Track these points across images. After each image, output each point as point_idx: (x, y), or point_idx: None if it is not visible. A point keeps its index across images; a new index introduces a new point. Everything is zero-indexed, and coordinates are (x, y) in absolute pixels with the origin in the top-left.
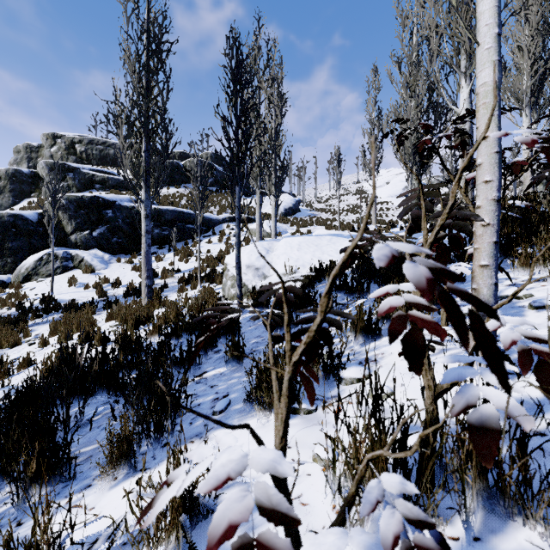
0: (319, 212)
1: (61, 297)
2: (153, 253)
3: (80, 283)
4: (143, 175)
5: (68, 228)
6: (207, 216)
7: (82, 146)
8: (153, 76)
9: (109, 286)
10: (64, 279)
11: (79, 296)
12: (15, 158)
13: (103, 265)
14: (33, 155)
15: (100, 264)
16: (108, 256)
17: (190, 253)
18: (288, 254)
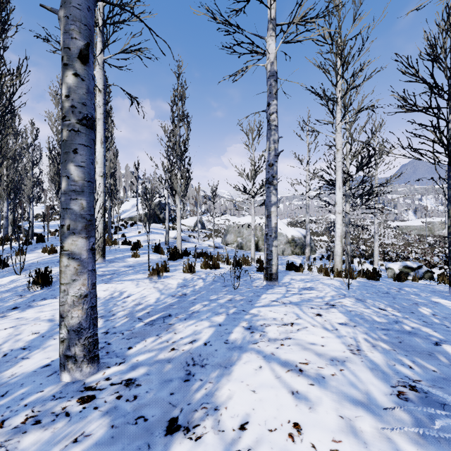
0: None
1: None
2: None
3: None
4: None
5: None
6: None
7: None
8: None
9: None
10: None
11: None
12: None
13: None
14: None
15: None
16: None
17: None
18: None
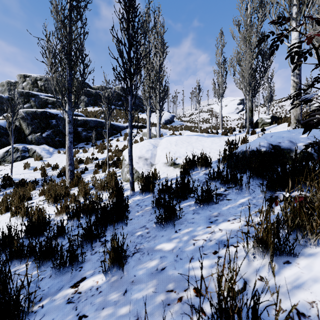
0: (185, 122)
1: (17, 177)
2: (81, 147)
3: (32, 167)
4: (67, 93)
5: (26, 131)
6: (117, 124)
7: (41, 82)
8: (73, 23)
9: (50, 169)
10: (21, 164)
11: (29, 175)
12: (0, 89)
13: (48, 155)
14: (12, 87)
15: (47, 154)
16: (52, 149)
17: (105, 147)
18: (168, 148)
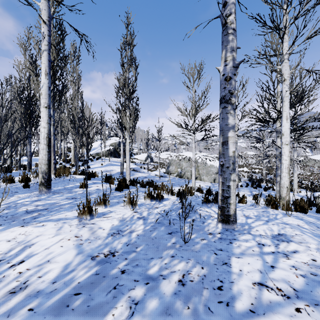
0: None
1: None
2: None
3: None
4: None
5: None
6: None
7: None
8: None
9: None
10: None
11: None
12: None
13: None
14: None
15: None
16: None
17: None
18: None
